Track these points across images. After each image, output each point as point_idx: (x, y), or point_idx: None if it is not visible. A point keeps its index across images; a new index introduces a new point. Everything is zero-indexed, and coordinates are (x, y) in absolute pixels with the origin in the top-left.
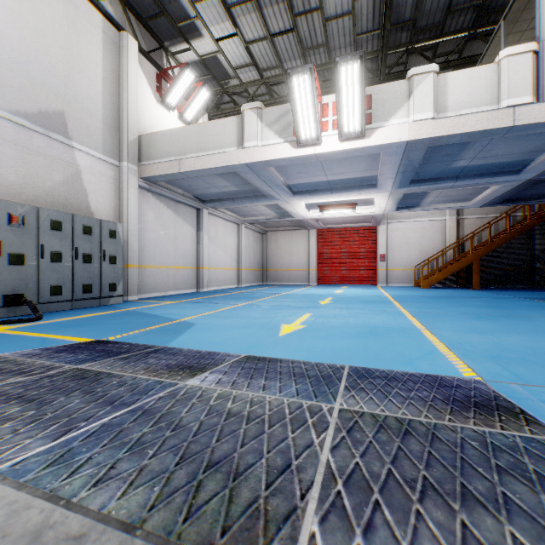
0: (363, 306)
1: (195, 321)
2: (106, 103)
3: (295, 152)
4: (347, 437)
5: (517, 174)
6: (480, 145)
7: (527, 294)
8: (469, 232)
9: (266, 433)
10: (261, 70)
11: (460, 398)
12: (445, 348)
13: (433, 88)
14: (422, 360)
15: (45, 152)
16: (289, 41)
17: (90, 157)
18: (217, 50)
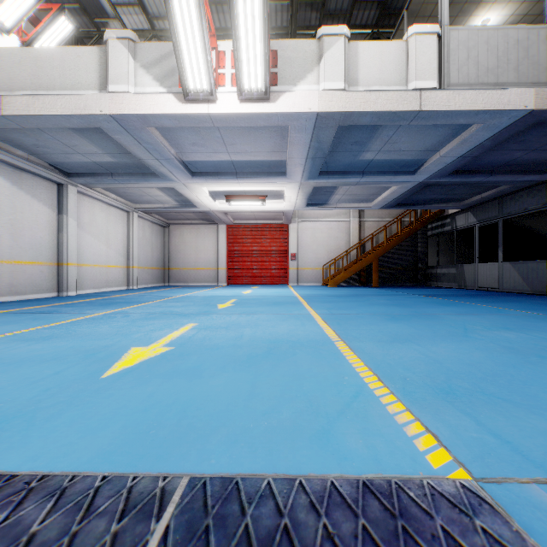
0: (268, 309)
1: None
2: None
3: (183, 108)
4: None
5: (413, 175)
6: (387, 134)
7: (417, 291)
8: (369, 233)
9: None
10: (151, 17)
11: None
12: (375, 379)
13: (345, 55)
14: (347, 420)
15: None
16: None
17: None
18: None
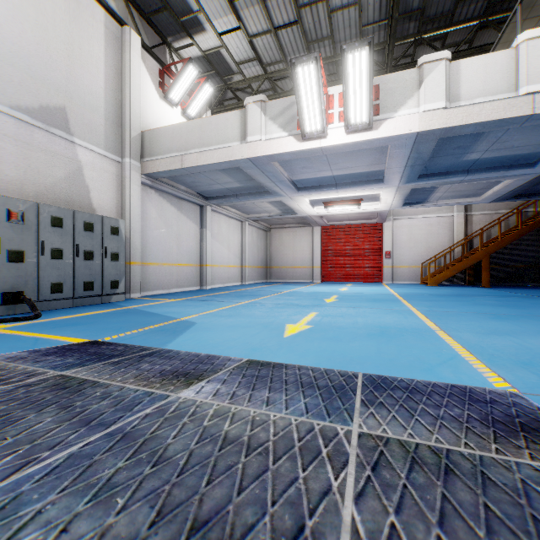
0: (370, 304)
1: (196, 320)
2: (109, 99)
3: (300, 146)
4: (373, 477)
5: (532, 167)
6: (494, 136)
7: None
8: (478, 228)
9: (270, 470)
10: (265, 64)
11: (500, 419)
12: (467, 353)
13: (445, 77)
14: (444, 367)
15: (46, 147)
16: (293, 34)
17: (92, 154)
18: (220, 45)
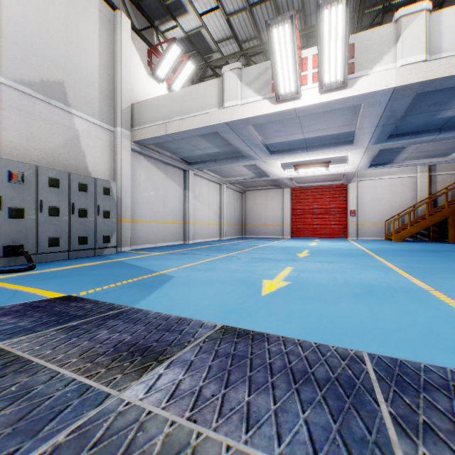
0: (343, 259)
1: (174, 274)
2: (102, 75)
3: (274, 108)
4: None
5: None
6: None
7: None
8: (441, 187)
9: None
10: (241, 42)
11: None
12: None
13: (425, 29)
14: None
15: (46, 117)
16: (266, 10)
17: (88, 123)
18: (201, 26)
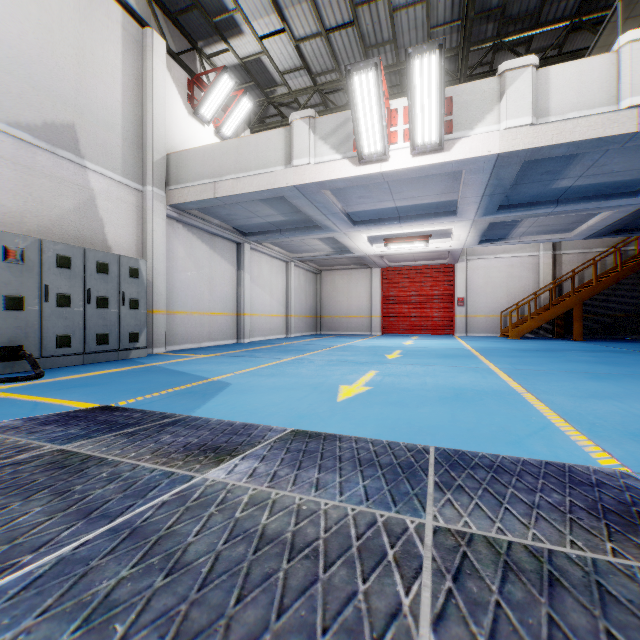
0: (441, 361)
1: (231, 380)
2: (127, 114)
3: (357, 171)
4: (455, 591)
5: (634, 197)
6: (590, 158)
7: None
8: (568, 270)
9: (320, 580)
10: (314, 74)
11: (612, 507)
12: (562, 421)
13: (532, 87)
14: (535, 439)
15: (51, 172)
16: (348, 37)
17: (107, 180)
18: (261, 51)
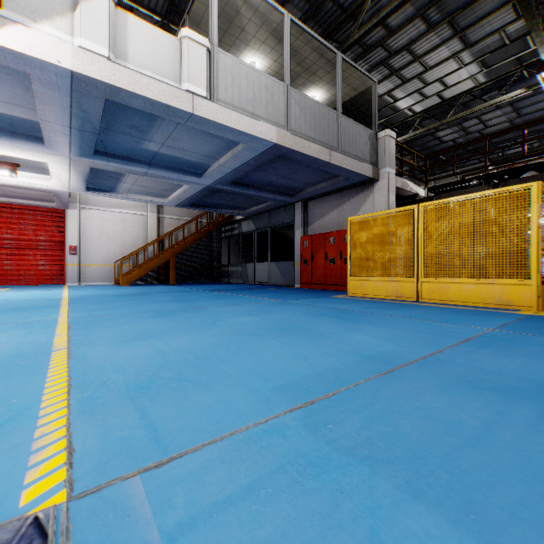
0: None
1: None
2: None
3: None
4: None
5: (200, 178)
6: (167, 128)
7: (209, 286)
8: (168, 230)
9: None
10: None
11: None
12: (62, 392)
13: (110, 20)
14: None
15: None
16: None
17: None
18: None
